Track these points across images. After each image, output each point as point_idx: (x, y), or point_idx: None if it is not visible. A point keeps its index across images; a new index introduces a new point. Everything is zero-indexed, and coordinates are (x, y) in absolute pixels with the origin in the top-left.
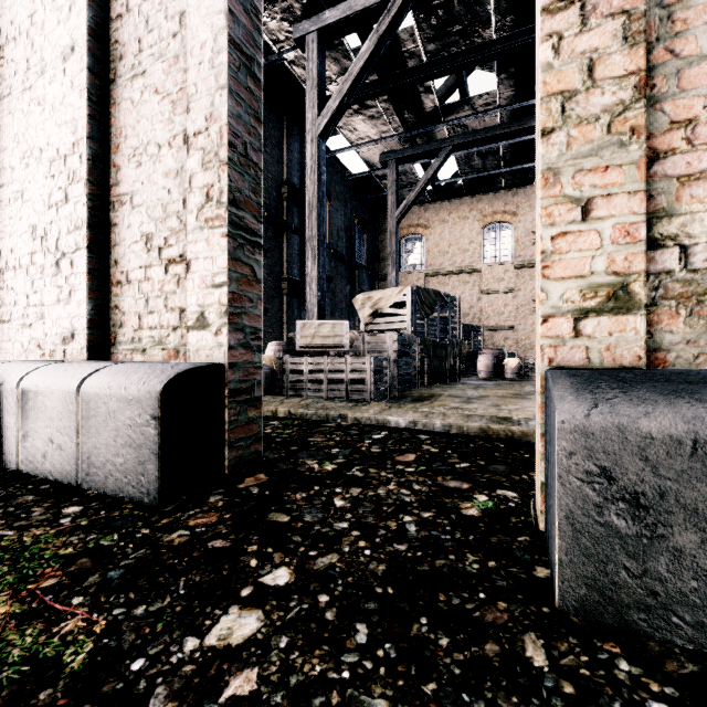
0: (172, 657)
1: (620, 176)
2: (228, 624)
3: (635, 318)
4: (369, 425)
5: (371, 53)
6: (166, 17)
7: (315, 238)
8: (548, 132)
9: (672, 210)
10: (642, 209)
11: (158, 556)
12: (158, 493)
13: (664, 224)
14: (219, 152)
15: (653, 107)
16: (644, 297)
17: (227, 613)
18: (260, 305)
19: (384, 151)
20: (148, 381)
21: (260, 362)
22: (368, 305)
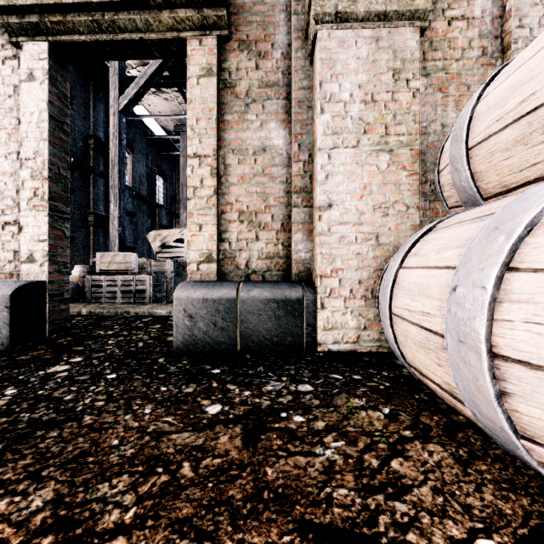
0: (35, 375)
1: (210, 218)
2: (56, 368)
3: (214, 265)
4: (143, 316)
5: (161, 63)
6: (3, 83)
7: (117, 187)
8: (189, 199)
9: (227, 230)
10: (215, 230)
11: (17, 362)
12: (9, 343)
13: (225, 234)
14: (43, 172)
15: (222, 196)
16: (216, 258)
17: (55, 367)
18: (68, 250)
19: (178, 124)
20: (2, 290)
21: (68, 280)
22: (158, 239)
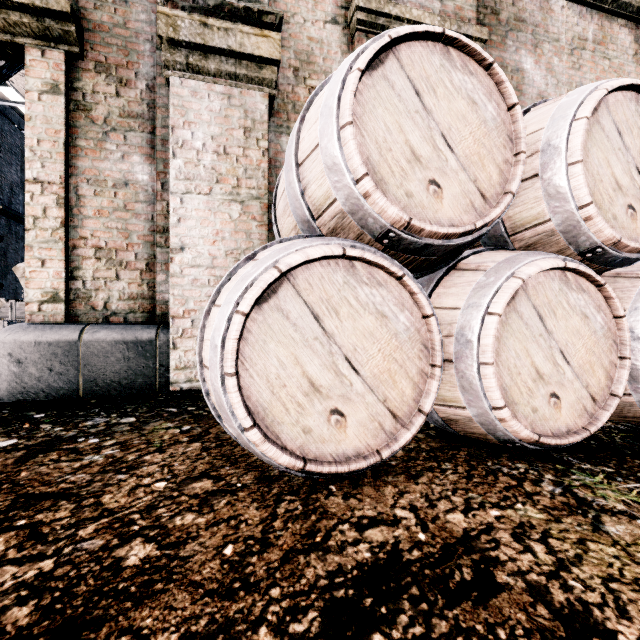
0: None
1: (56, 253)
2: None
3: (61, 305)
4: None
5: None
6: None
7: None
8: (28, 229)
9: (80, 267)
10: (63, 266)
11: None
12: None
13: (78, 272)
14: None
15: (74, 229)
16: (64, 298)
17: None
18: None
19: None
20: None
21: None
22: None
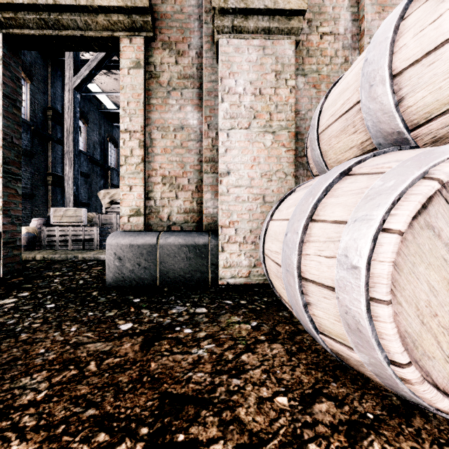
0: None
1: (138, 181)
2: (5, 301)
3: (141, 218)
4: (90, 260)
5: None
6: None
7: (71, 152)
8: (122, 165)
9: (152, 190)
10: (143, 190)
11: None
12: None
13: (151, 194)
14: None
15: (149, 163)
16: (143, 212)
17: (4, 300)
18: (20, 205)
19: None
20: None
21: (20, 230)
22: (107, 197)
